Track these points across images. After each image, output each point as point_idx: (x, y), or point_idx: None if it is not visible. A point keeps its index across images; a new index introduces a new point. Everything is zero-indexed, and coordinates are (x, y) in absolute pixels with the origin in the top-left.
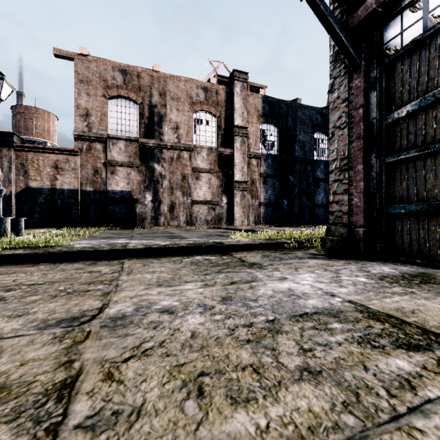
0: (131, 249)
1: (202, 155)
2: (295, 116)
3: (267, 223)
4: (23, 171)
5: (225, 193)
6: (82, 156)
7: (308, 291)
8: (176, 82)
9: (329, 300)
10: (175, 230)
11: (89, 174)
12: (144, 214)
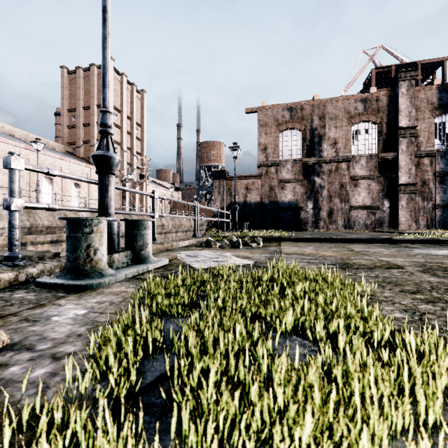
0: (335, 239)
1: (360, 163)
2: None
3: (445, 228)
4: (229, 193)
5: (386, 197)
6: (262, 179)
7: (439, 253)
8: (334, 103)
9: (447, 254)
10: (337, 232)
11: (266, 191)
12: (306, 219)
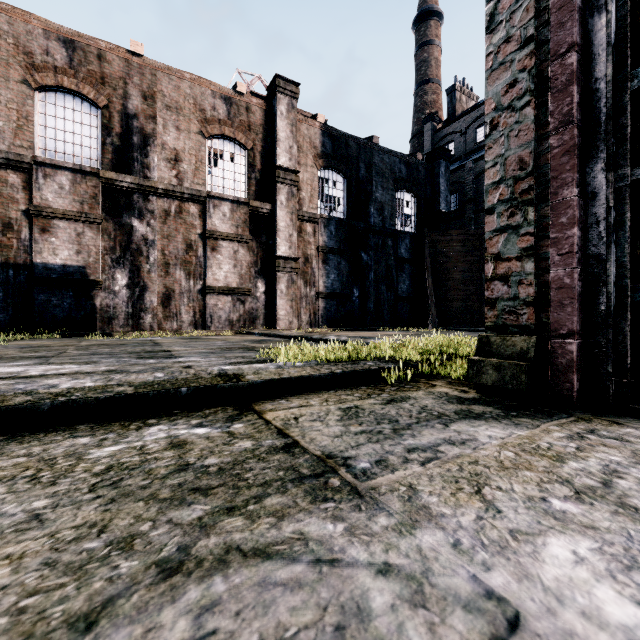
0: None
1: (222, 210)
2: (370, 162)
3: (328, 325)
4: None
5: (261, 276)
6: None
7: None
8: (175, 80)
9: None
10: (169, 338)
11: None
12: (112, 309)
